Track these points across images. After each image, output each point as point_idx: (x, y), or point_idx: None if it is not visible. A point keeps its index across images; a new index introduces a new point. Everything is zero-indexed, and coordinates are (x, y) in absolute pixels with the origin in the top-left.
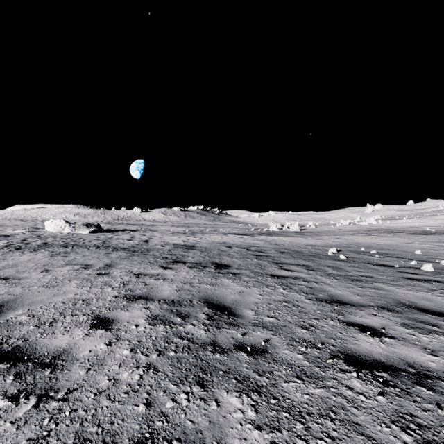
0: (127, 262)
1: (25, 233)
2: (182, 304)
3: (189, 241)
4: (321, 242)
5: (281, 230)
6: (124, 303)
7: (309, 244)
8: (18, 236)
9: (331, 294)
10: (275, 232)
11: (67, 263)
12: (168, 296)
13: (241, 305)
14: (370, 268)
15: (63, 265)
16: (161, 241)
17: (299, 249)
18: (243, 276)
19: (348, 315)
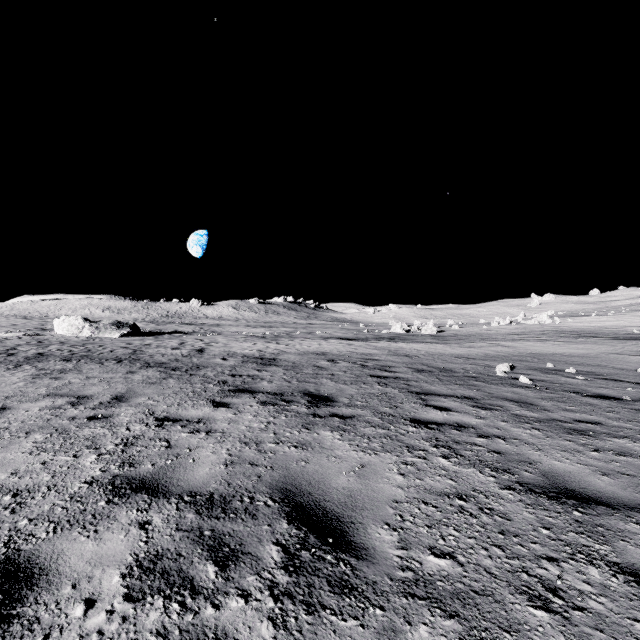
0: (154, 391)
1: (22, 337)
2: (231, 508)
3: (268, 350)
4: (476, 352)
5: (408, 333)
6: (99, 505)
7: (458, 356)
8: (8, 342)
9: (546, 471)
10: (399, 335)
11: (49, 394)
12: (203, 482)
13: (364, 510)
14: (584, 404)
15: (40, 396)
16: (225, 351)
17: (446, 365)
18: (359, 423)
19: (619, 542)
